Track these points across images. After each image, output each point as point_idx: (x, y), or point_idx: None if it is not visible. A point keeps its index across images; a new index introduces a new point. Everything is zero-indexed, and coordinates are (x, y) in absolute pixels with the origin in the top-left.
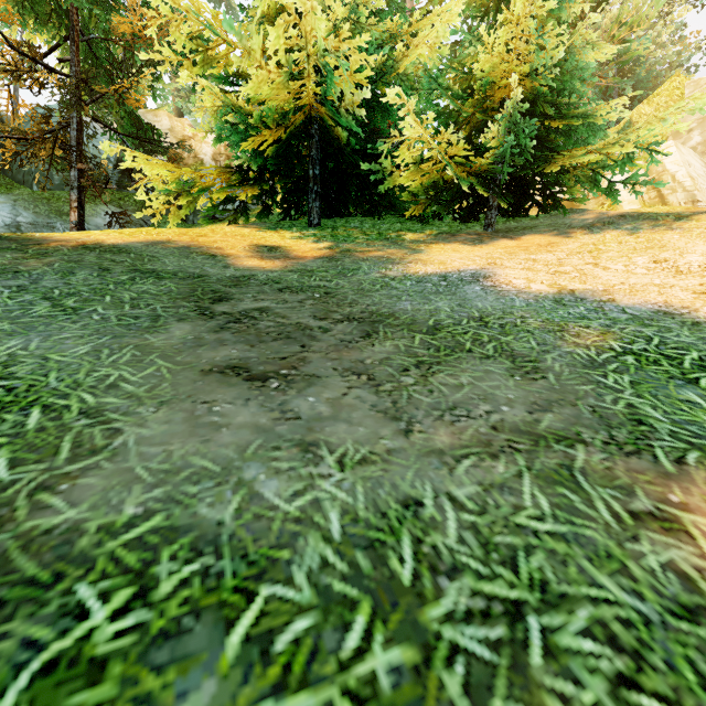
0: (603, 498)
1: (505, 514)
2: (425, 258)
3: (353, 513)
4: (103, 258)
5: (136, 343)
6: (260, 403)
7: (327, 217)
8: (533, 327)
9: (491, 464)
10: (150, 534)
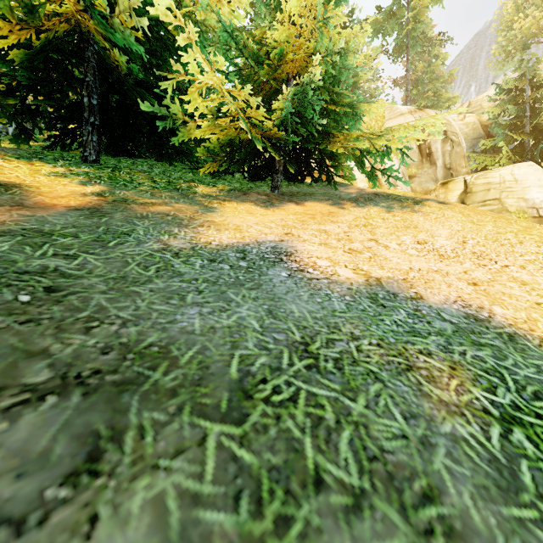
0: None
1: None
2: (218, 220)
3: None
4: None
5: None
6: None
7: (112, 155)
8: (375, 361)
9: None
10: None
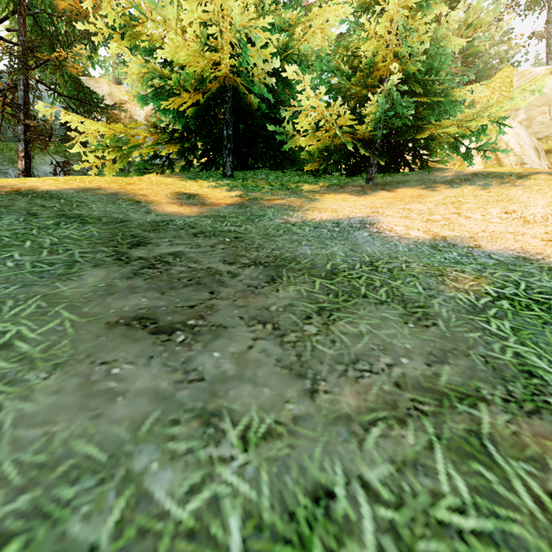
0: (520, 475)
1: (424, 506)
2: (320, 206)
3: (257, 516)
4: (33, 203)
5: (44, 292)
6: (163, 361)
7: (238, 170)
8: (417, 271)
9: (400, 433)
10: None
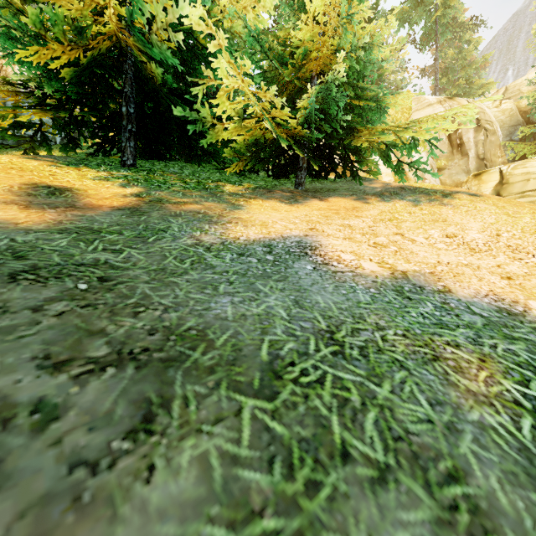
0: None
1: None
2: (245, 217)
3: None
4: None
5: None
6: None
7: (147, 159)
8: (401, 351)
9: None
10: None
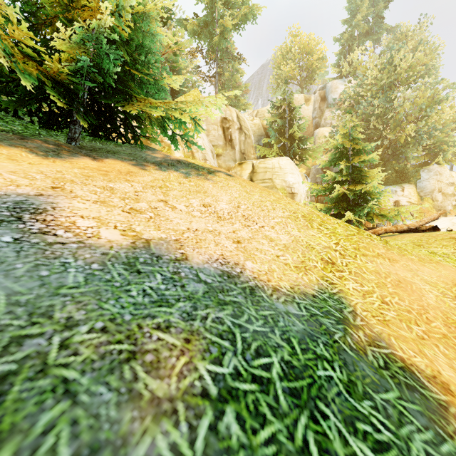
0: None
1: None
2: None
3: None
4: None
5: None
6: None
7: None
8: (82, 359)
9: None
10: None
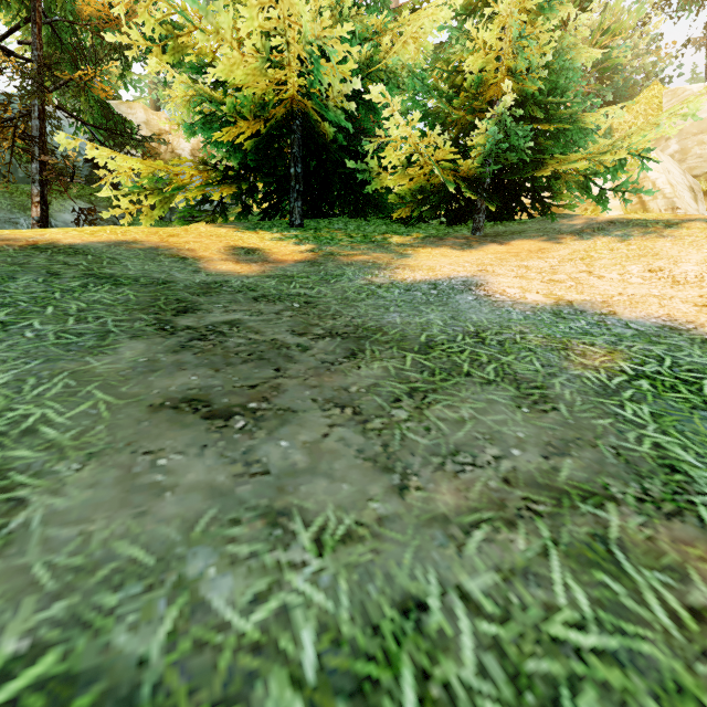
0: (653, 586)
1: (535, 620)
2: (413, 263)
3: (334, 629)
4: (54, 260)
5: (72, 369)
6: (220, 451)
7: (309, 218)
8: (534, 344)
9: (508, 537)
10: (31, 692)
